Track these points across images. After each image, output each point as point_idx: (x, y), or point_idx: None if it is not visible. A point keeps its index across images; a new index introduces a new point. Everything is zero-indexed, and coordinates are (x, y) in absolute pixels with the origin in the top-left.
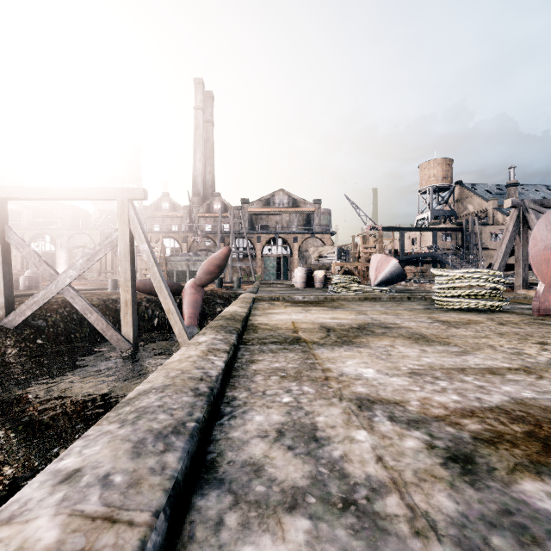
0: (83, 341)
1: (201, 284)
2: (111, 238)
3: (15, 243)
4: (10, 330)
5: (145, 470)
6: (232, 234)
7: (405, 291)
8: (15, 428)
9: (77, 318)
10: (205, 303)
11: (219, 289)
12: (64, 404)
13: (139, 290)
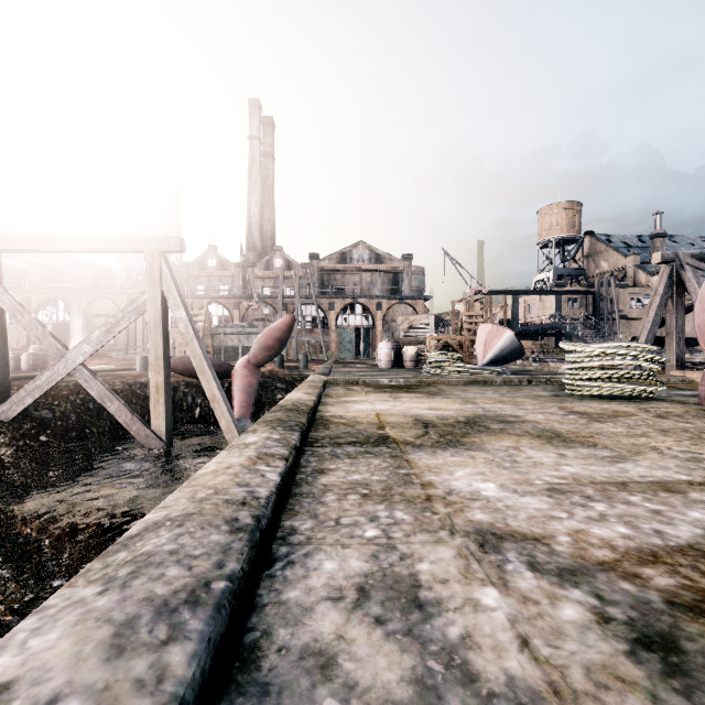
0: (101, 438)
1: (256, 363)
2: (137, 303)
3: (11, 309)
4: (5, 423)
5: (125, 685)
6: (297, 299)
7: (523, 372)
8: (5, 556)
9: (94, 408)
10: (261, 388)
11: (280, 370)
12: (72, 522)
13: (176, 371)
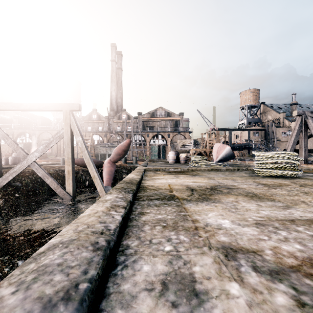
0: (43, 194)
1: (113, 161)
2: (59, 134)
3: (2, 136)
4: None
5: None
6: (132, 132)
7: (234, 165)
8: None
9: (40, 181)
10: (116, 172)
11: (124, 164)
12: (28, 234)
13: (77, 164)
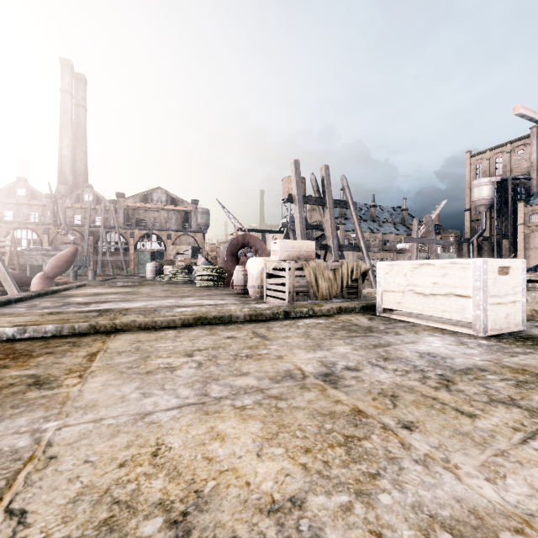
0: None
1: (50, 276)
2: None
3: None
4: None
5: None
6: (102, 228)
7: None
8: None
9: None
10: None
11: (73, 281)
12: None
13: None
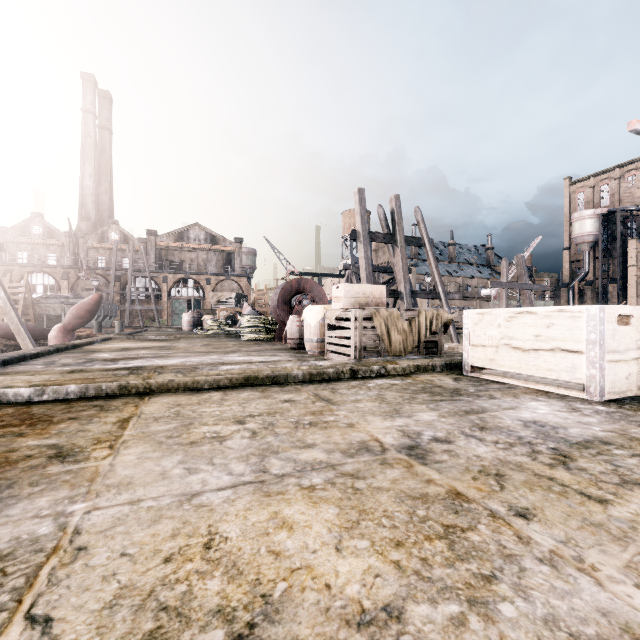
0: None
1: (70, 328)
2: None
3: None
4: None
5: None
6: (130, 272)
7: None
8: None
9: None
10: None
11: (97, 334)
12: None
13: None
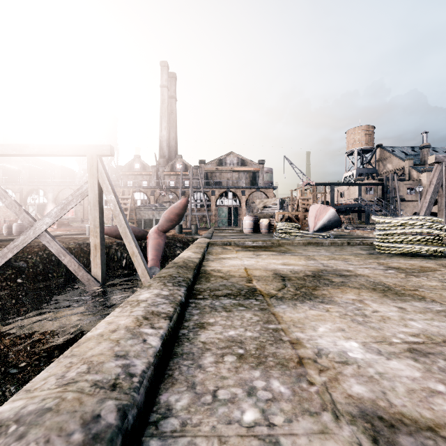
0: (59, 280)
1: (163, 230)
2: (82, 190)
3: None
4: None
5: None
6: (191, 189)
7: (340, 236)
8: None
9: (55, 260)
10: (166, 246)
11: (179, 234)
12: (32, 341)
13: (110, 235)
